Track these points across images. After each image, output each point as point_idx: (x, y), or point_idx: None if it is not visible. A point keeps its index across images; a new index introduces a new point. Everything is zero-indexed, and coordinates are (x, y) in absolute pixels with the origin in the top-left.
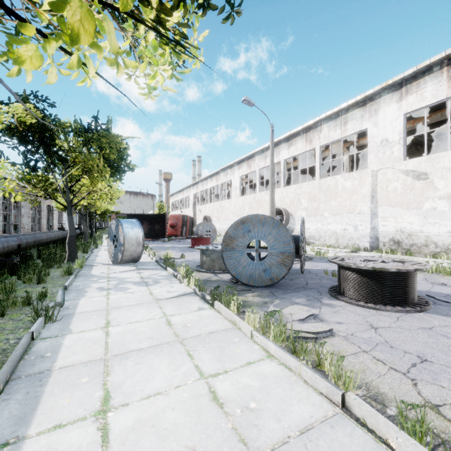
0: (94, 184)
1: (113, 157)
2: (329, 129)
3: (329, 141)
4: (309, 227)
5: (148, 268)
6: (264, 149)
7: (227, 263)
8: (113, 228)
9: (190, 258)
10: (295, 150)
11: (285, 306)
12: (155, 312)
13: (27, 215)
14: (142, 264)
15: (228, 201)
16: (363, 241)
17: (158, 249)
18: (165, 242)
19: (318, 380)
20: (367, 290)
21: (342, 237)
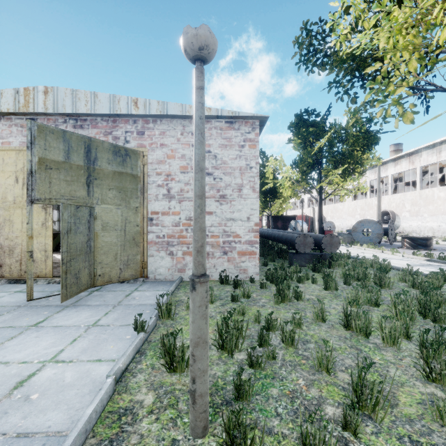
0: (281, 205)
1: None
2: (427, 155)
3: (427, 163)
4: (411, 224)
5: None
6: (374, 165)
7: (353, 237)
8: (292, 224)
9: None
10: (400, 168)
11: None
12: None
13: None
14: None
15: (341, 204)
16: None
17: None
18: None
19: (379, 250)
20: (409, 244)
21: (437, 231)
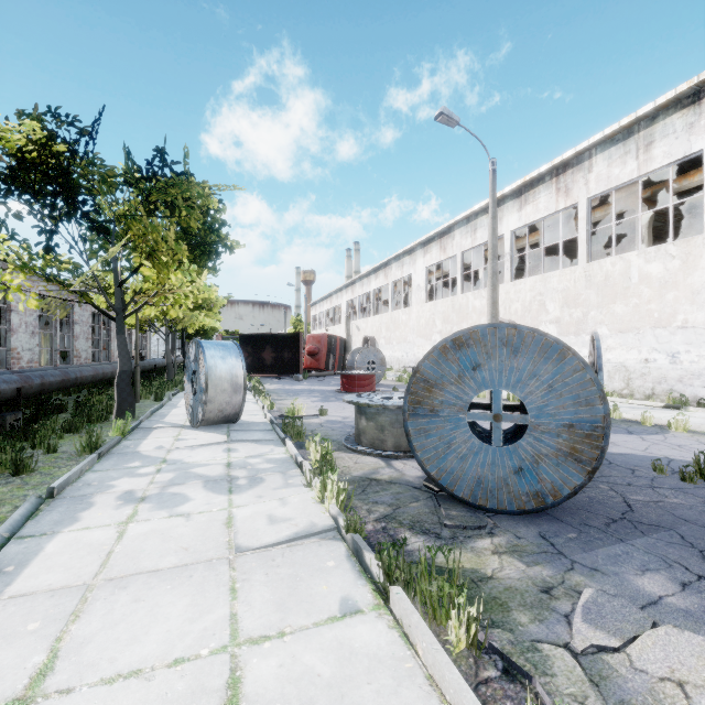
0: (163, 278)
1: (196, 226)
2: (609, 162)
3: (609, 186)
4: None
5: (250, 438)
6: (472, 215)
7: (417, 445)
8: (191, 358)
9: (337, 415)
10: (534, 211)
11: (627, 622)
12: (210, 616)
13: (84, 337)
14: (244, 428)
15: (405, 312)
16: (692, 385)
17: (284, 395)
18: (299, 380)
19: None
20: None
21: (641, 377)
